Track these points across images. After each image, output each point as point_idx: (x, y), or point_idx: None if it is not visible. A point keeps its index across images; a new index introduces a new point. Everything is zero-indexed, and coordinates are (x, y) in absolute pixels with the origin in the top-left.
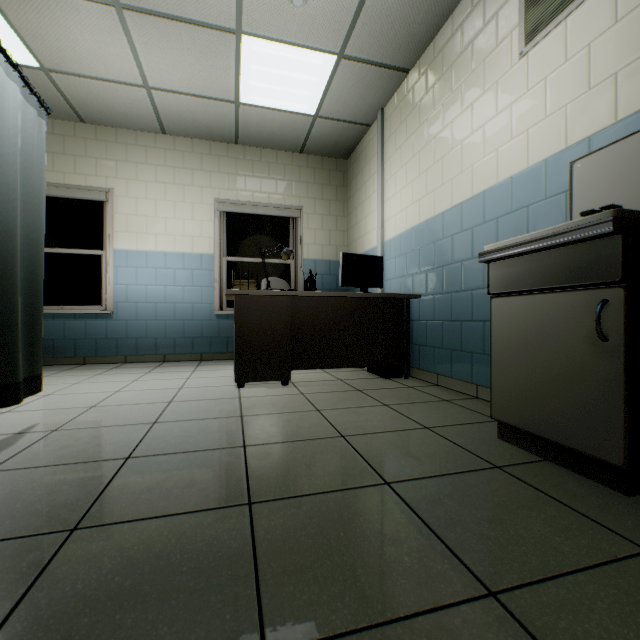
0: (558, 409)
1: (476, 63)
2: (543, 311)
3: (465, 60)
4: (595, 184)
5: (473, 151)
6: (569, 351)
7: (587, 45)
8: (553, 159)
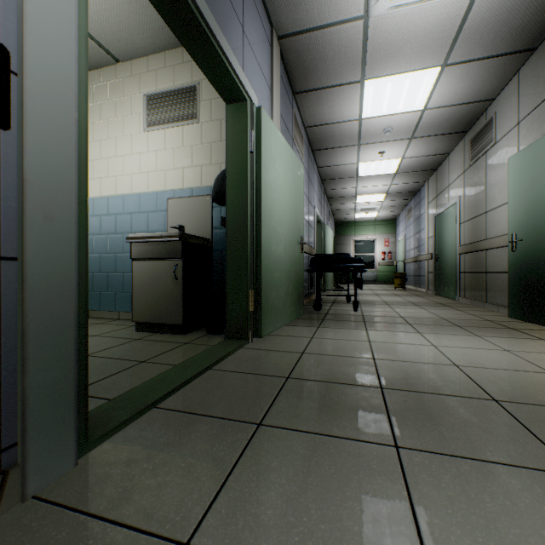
0: (162, 309)
1: (119, 115)
2: (157, 268)
3: (111, 107)
4: (177, 212)
5: (117, 167)
6: (166, 284)
7: (174, 148)
8: (160, 193)
